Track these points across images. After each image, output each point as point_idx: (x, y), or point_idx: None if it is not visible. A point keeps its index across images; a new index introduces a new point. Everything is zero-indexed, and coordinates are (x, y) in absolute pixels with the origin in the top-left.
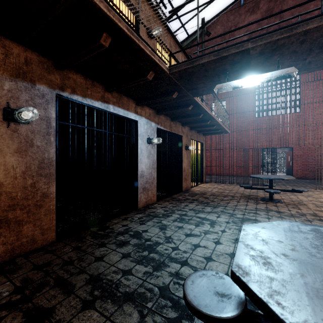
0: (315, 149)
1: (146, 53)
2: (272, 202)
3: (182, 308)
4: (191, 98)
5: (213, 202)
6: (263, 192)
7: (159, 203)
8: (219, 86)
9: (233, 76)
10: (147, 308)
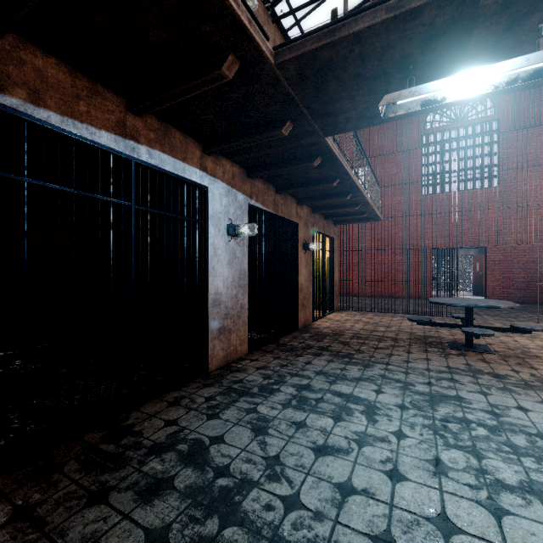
0: (525, 251)
1: None
2: (474, 351)
3: None
4: (320, 140)
5: (361, 354)
6: (448, 330)
7: (253, 357)
8: (392, 97)
9: (421, 80)
10: None
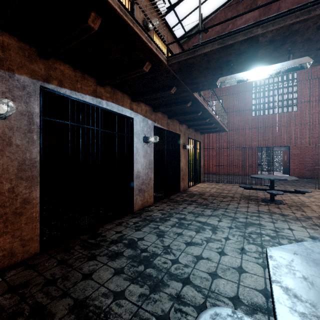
0: (312, 148)
1: (141, 40)
2: (274, 203)
3: None
4: (190, 94)
5: (213, 204)
6: (263, 192)
7: (156, 205)
8: (223, 79)
9: (238, 69)
10: None
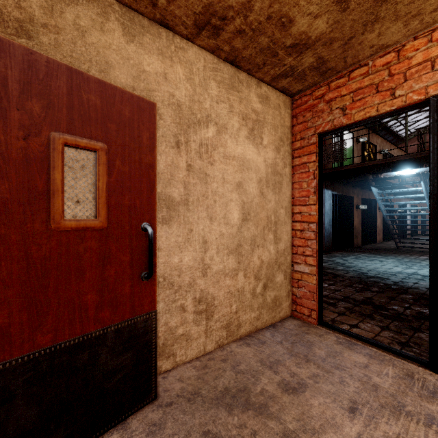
0: None
1: None
2: None
3: None
4: None
5: None
6: None
7: (413, 237)
8: None
9: None
10: None
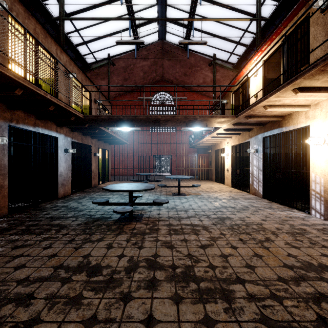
0: (183, 157)
1: (72, 112)
2: None
3: (92, 215)
4: (97, 127)
5: None
6: None
7: (74, 194)
8: (111, 128)
9: (119, 123)
10: (78, 217)
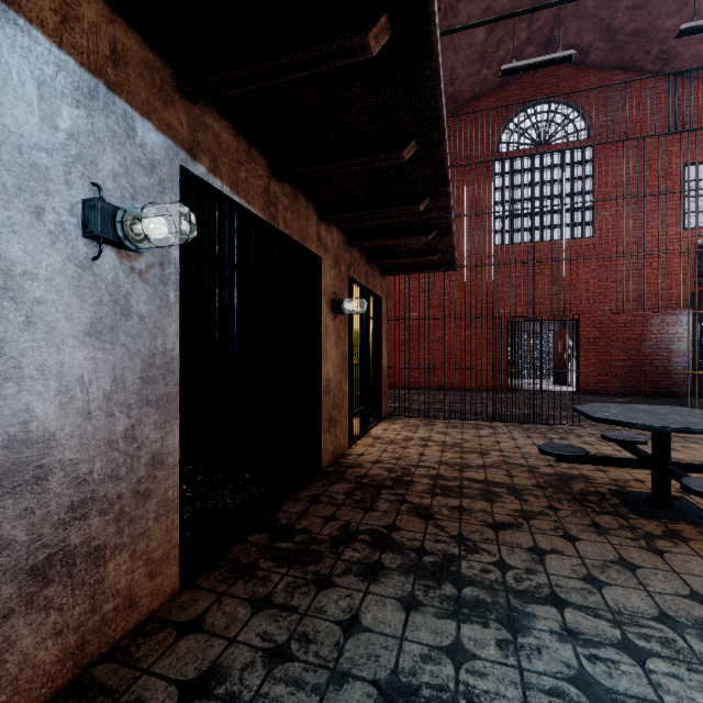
0: (625, 325)
1: None
2: (686, 521)
3: None
4: None
5: (474, 556)
6: None
7: (192, 606)
8: None
9: None
10: None
